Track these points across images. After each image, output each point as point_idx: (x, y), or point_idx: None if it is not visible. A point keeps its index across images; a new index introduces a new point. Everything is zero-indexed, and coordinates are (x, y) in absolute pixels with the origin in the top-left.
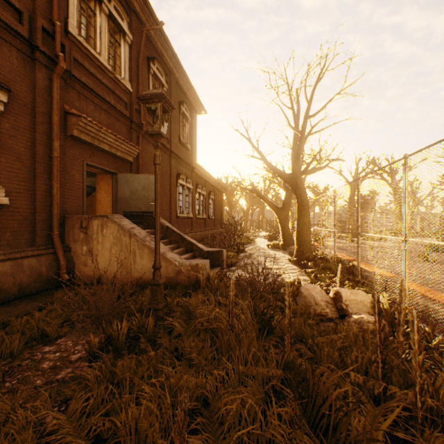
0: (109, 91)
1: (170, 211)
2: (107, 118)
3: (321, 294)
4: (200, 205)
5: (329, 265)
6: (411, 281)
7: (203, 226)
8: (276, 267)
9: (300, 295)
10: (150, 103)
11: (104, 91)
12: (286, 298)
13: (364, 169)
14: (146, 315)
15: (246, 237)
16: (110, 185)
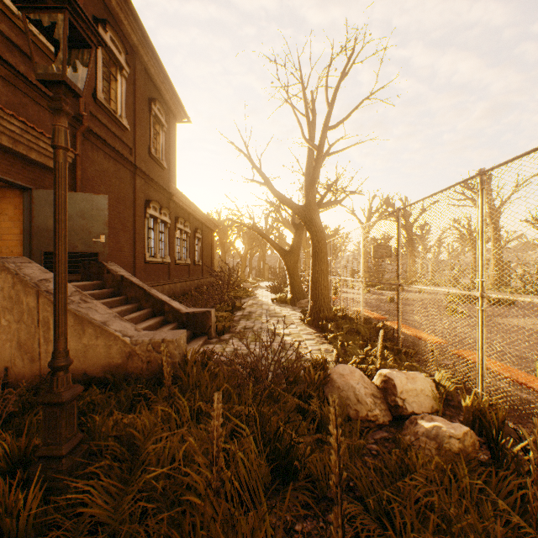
0: (15, 49)
1: (134, 253)
2: (9, 93)
3: (363, 382)
4: (182, 245)
5: (356, 327)
6: (494, 358)
7: (186, 275)
8: (286, 332)
9: (330, 385)
10: (38, 11)
11: (2, 45)
12: (333, 432)
13: (378, 209)
14: (31, 472)
15: (244, 289)
16: (19, 208)
